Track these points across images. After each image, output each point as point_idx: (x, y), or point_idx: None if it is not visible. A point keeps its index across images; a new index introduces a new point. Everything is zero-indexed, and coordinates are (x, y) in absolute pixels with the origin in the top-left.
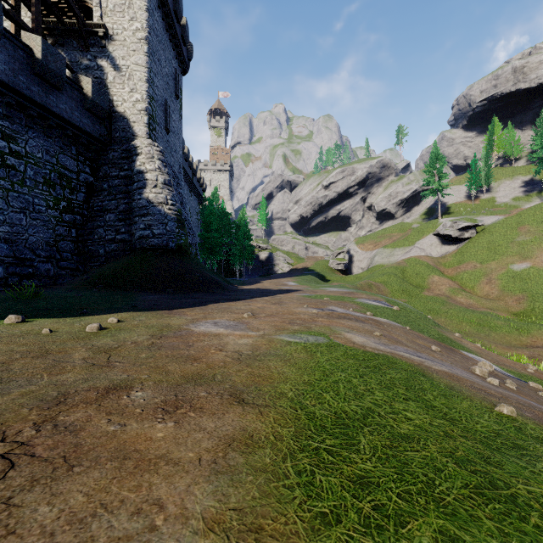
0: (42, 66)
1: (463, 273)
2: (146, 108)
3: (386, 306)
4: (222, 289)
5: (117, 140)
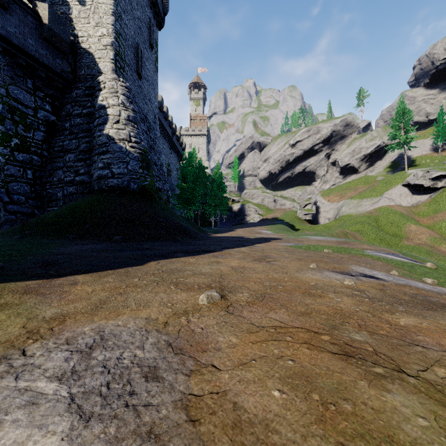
0: None
1: (441, 222)
2: (112, 42)
3: (414, 262)
4: (189, 237)
5: (82, 78)
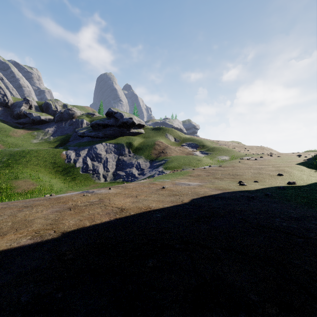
0: None
1: None
2: None
3: None
4: None
5: None
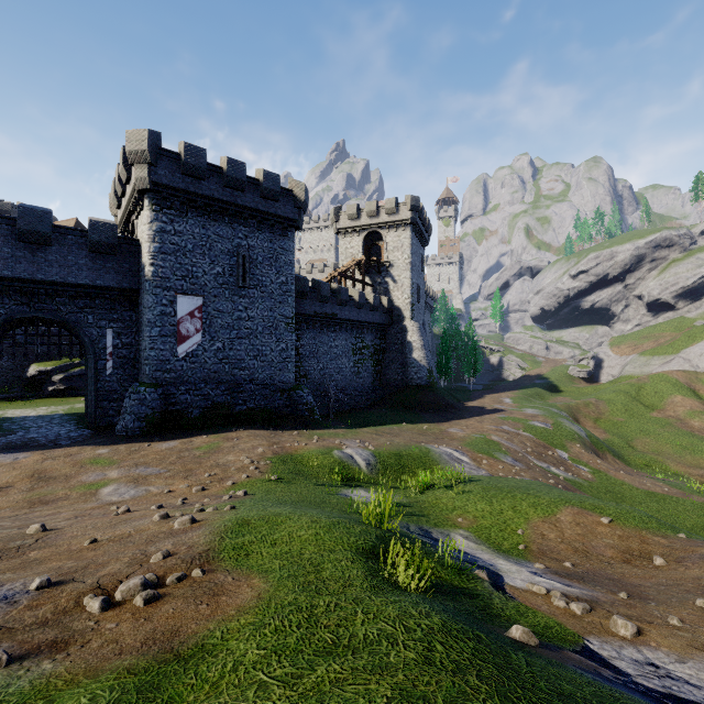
0: (373, 307)
1: None
2: (410, 301)
3: (545, 427)
4: (455, 409)
5: (395, 321)
